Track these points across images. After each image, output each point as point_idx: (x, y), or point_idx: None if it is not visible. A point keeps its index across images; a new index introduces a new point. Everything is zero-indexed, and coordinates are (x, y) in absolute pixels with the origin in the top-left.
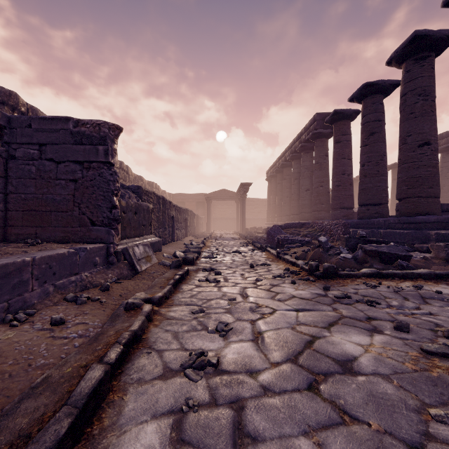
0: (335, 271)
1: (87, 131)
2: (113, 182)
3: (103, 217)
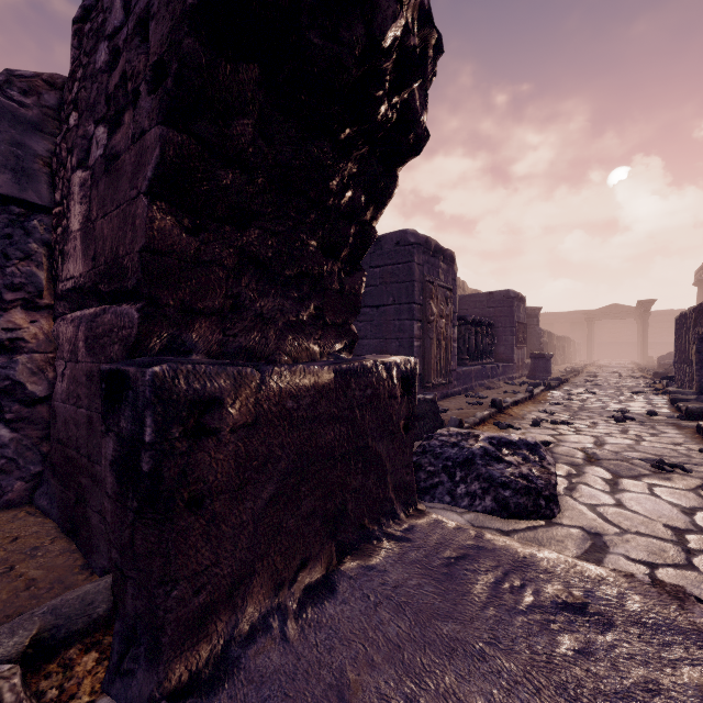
0: (665, 375)
1: (528, 312)
2: (540, 333)
3: (536, 349)
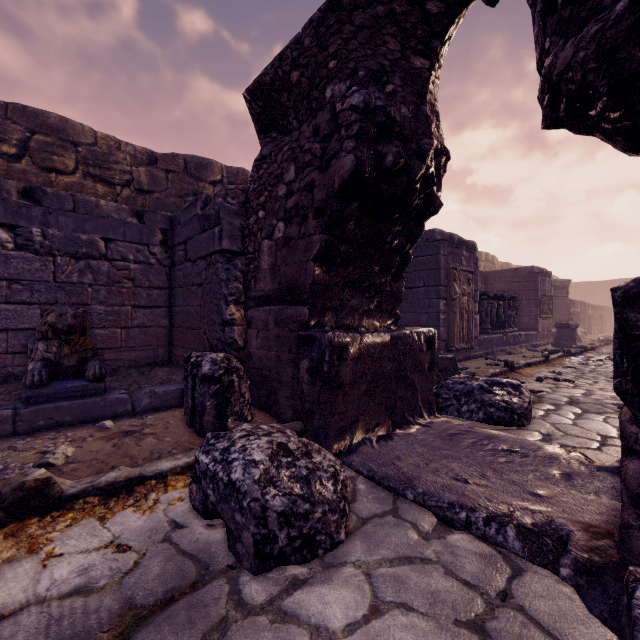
0: None
1: (557, 285)
2: (569, 304)
3: (565, 319)
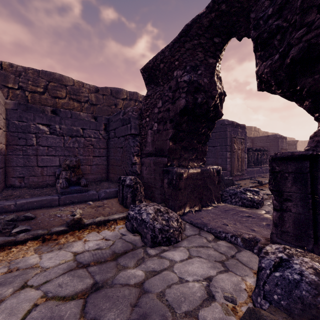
0: None
1: (290, 143)
2: None
3: None
